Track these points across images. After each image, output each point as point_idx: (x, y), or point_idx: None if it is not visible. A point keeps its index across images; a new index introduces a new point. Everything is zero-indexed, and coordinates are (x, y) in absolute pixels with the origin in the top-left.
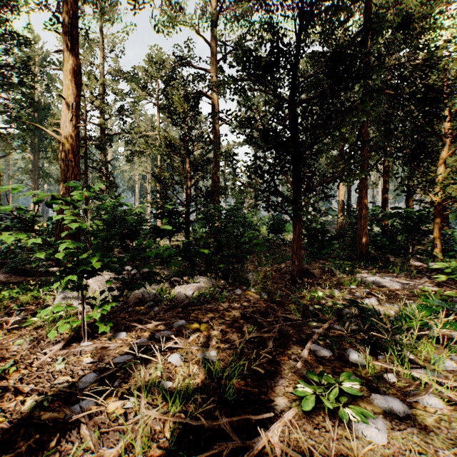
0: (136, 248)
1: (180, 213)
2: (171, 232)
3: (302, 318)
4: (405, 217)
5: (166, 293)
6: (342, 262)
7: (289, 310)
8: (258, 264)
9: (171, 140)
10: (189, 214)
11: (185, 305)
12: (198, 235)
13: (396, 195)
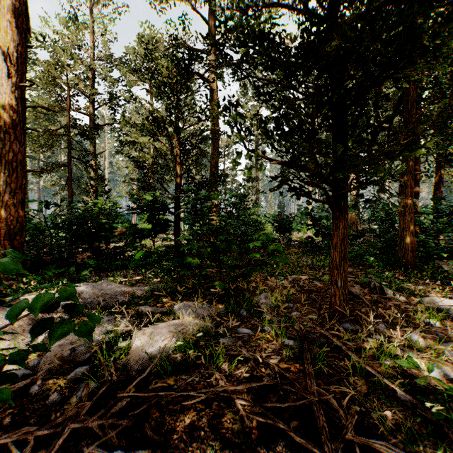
0: (106, 253)
1: (167, 207)
2: (154, 231)
3: (404, 441)
4: (452, 212)
5: (120, 339)
6: (391, 275)
7: (358, 401)
8: (269, 274)
9: (153, 112)
10: (179, 209)
11: (144, 377)
12: (180, 237)
13: (452, 182)
